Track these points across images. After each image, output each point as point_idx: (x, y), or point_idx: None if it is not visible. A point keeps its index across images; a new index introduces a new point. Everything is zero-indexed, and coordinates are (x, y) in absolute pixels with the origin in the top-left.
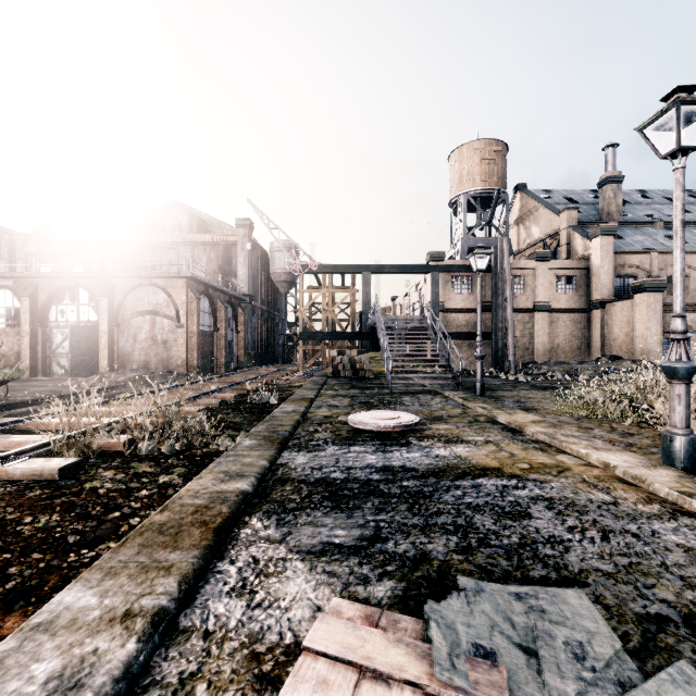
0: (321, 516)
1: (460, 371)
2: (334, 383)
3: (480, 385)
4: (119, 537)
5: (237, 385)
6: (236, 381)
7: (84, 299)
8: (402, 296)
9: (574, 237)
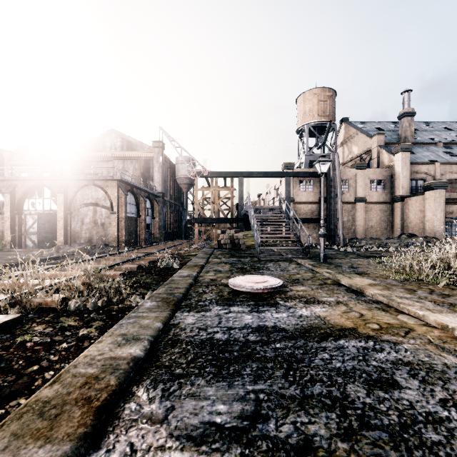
0: (204, 384)
1: (308, 245)
2: (219, 253)
3: (323, 255)
4: (30, 392)
5: (151, 254)
6: (151, 251)
7: (47, 195)
8: (265, 193)
9: (382, 153)
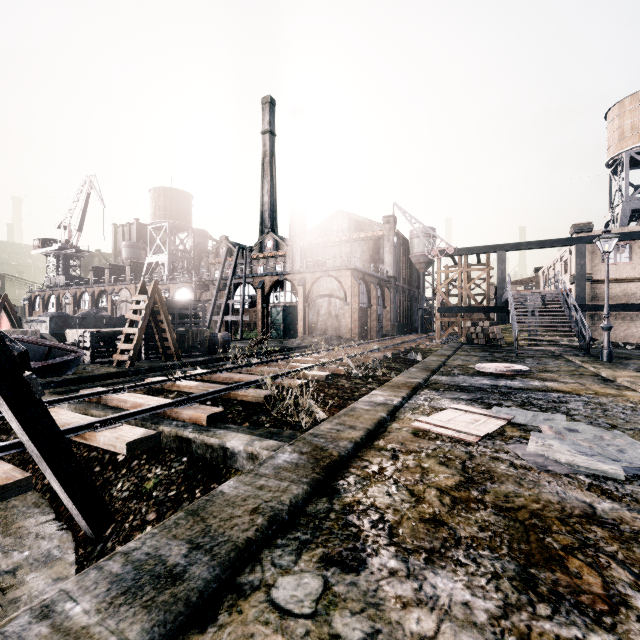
0: (455, 392)
1: (587, 340)
2: (467, 348)
3: (606, 352)
4: None
5: (390, 347)
6: (387, 344)
7: (288, 288)
8: (546, 267)
9: None
